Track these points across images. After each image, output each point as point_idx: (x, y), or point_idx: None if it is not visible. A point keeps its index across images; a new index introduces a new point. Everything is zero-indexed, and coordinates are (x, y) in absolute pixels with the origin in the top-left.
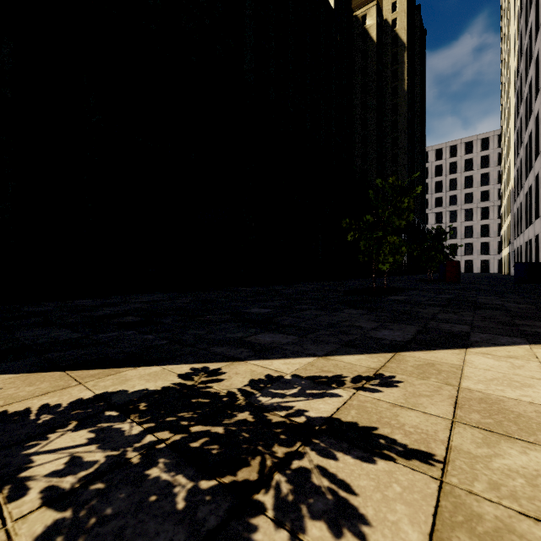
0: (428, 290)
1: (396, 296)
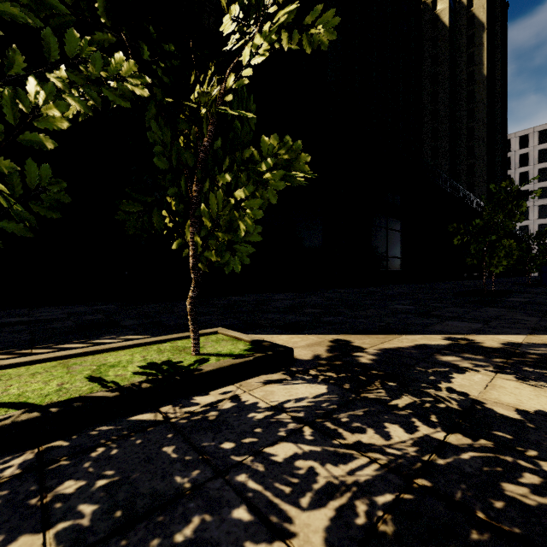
0: (542, 293)
1: (515, 298)
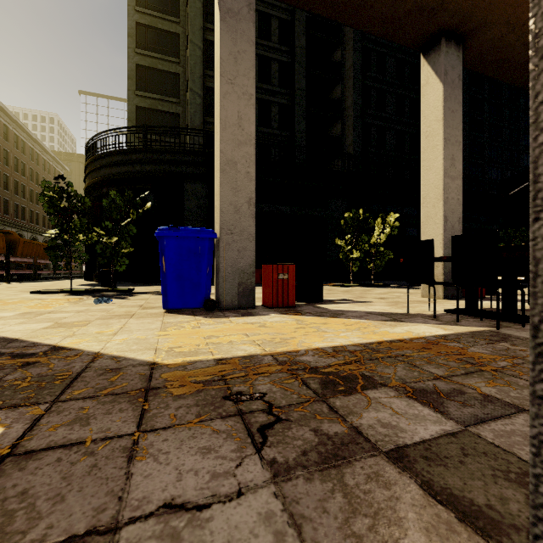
0: None
1: None
